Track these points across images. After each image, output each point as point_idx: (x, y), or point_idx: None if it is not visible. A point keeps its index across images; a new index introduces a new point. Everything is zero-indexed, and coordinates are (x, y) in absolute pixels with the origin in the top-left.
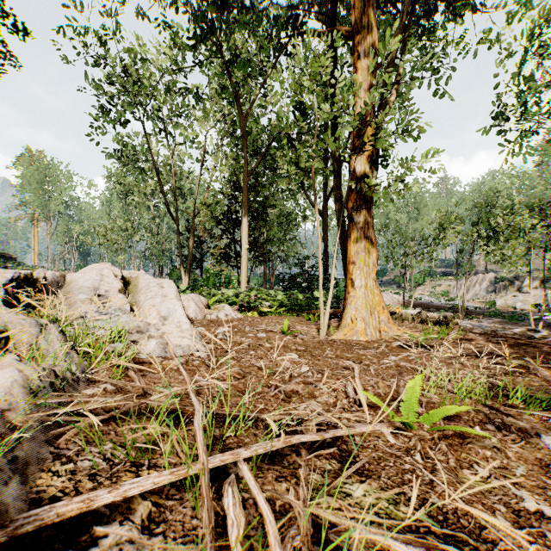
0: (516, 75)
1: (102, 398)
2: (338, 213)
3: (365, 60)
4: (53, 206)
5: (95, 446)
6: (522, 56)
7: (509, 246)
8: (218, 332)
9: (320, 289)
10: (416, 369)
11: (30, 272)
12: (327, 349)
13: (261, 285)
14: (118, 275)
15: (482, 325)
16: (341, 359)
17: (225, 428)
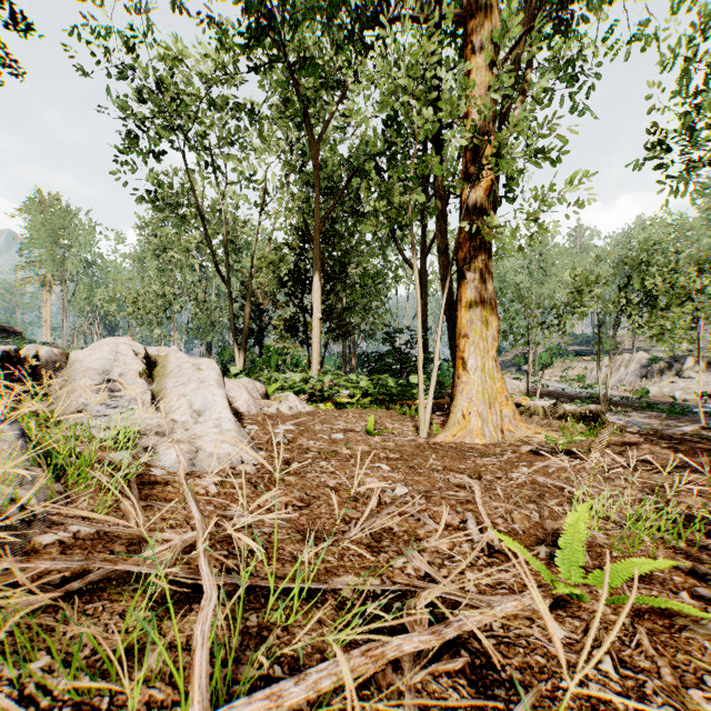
0: (679, 88)
1: (47, 562)
2: (443, 270)
3: (481, 55)
4: (70, 265)
5: (13, 663)
6: (686, 62)
7: (668, 316)
8: (276, 433)
9: (420, 372)
10: (560, 488)
11: (14, 348)
12: (431, 458)
13: (339, 368)
14: (140, 352)
15: (637, 421)
16: (451, 472)
17: (269, 611)
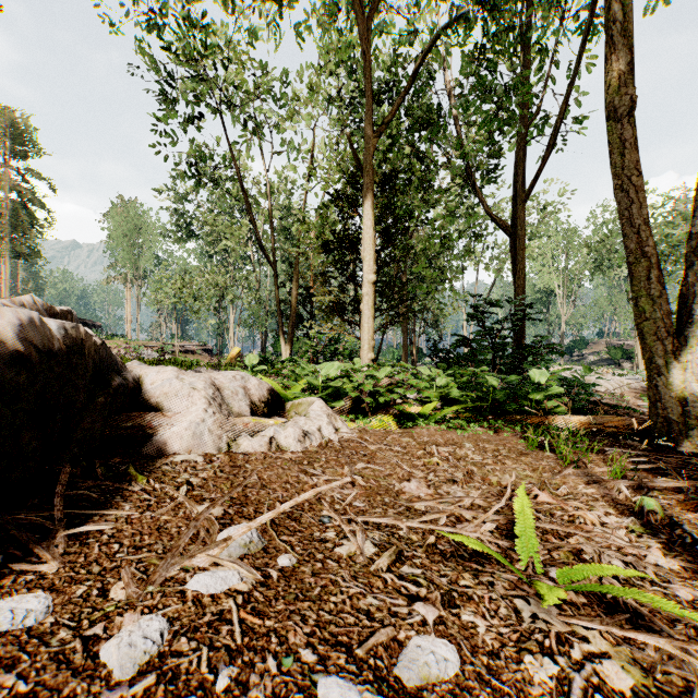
0: None
1: None
2: (621, 153)
3: None
4: (143, 262)
5: None
6: None
7: None
8: (74, 696)
9: None
10: None
11: None
12: None
13: (398, 360)
14: None
15: None
16: None
17: None
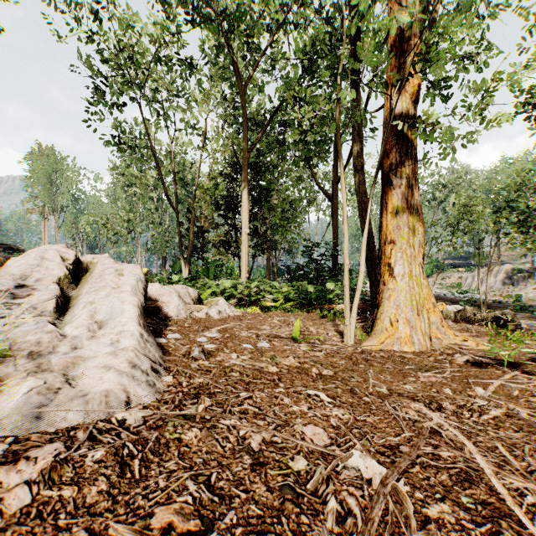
0: None
1: None
2: (359, 186)
3: None
4: (61, 199)
5: None
6: None
7: None
8: (198, 342)
9: (345, 279)
10: None
11: None
12: (369, 375)
13: (264, 277)
14: (68, 258)
15: None
16: (404, 400)
17: None
